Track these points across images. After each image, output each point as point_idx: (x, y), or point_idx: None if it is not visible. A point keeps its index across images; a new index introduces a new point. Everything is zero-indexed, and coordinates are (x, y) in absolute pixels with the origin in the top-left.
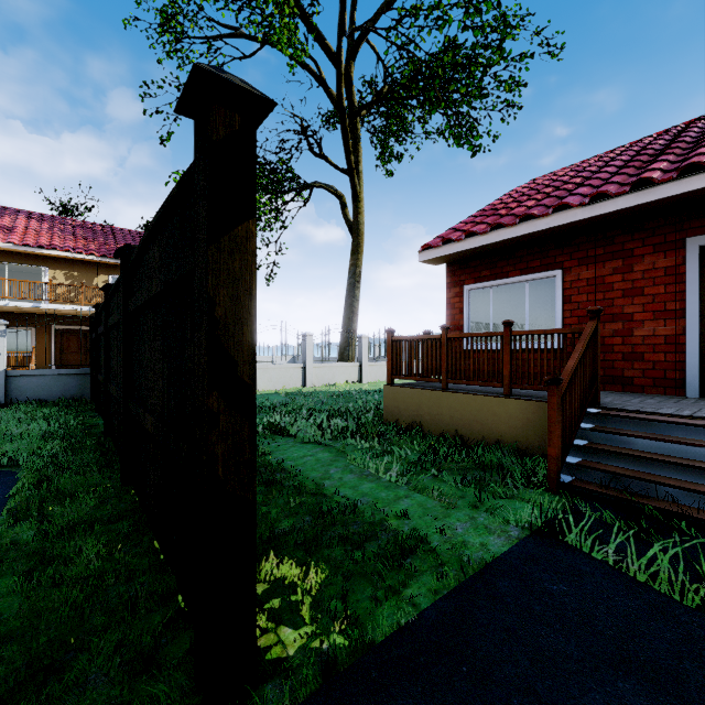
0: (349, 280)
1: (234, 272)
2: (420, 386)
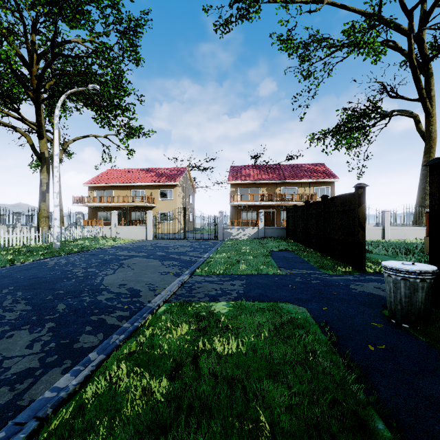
0: (422, 172)
1: (362, 211)
2: None
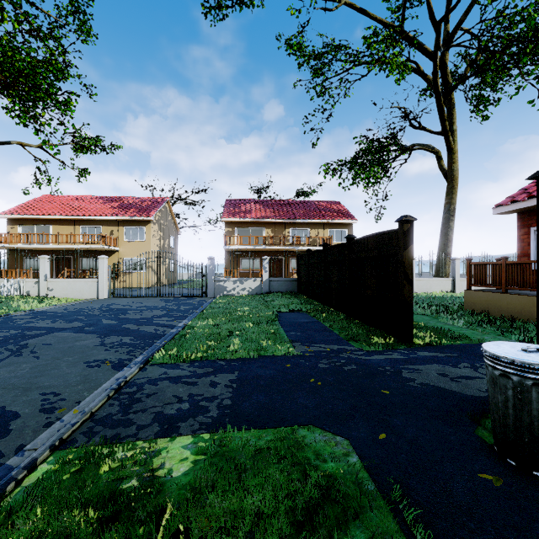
0: (444, 215)
1: (408, 256)
2: (489, 291)
